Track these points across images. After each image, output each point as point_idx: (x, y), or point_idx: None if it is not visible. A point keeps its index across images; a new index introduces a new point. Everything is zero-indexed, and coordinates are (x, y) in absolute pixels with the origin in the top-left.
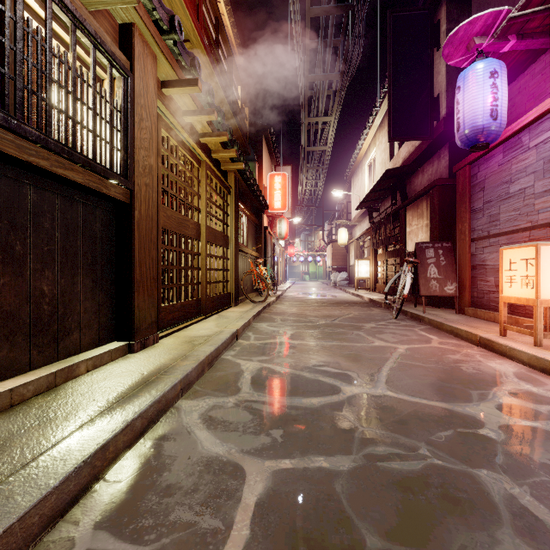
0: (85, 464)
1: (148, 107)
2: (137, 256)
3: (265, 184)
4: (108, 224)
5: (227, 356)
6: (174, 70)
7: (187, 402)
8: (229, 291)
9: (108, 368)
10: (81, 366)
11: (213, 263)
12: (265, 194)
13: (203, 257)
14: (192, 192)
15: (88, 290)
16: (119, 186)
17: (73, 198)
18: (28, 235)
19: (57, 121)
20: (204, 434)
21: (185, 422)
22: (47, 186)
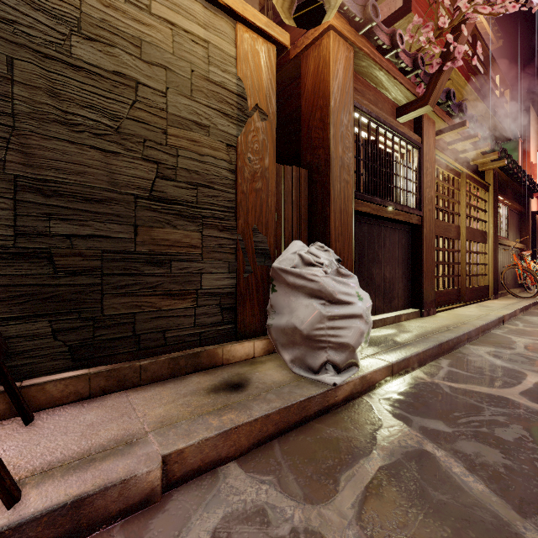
0: (436, 346)
1: (430, 159)
2: (424, 257)
3: (532, 160)
4: (407, 239)
5: (495, 332)
6: (445, 123)
7: (472, 346)
8: (487, 284)
9: (414, 321)
10: (402, 316)
11: (471, 258)
12: (534, 173)
13: (462, 254)
14: (453, 202)
15: (400, 277)
16: (416, 216)
17: (395, 228)
18: (382, 250)
19: (395, 193)
20: (491, 358)
21: (475, 352)
22: (388, 225)
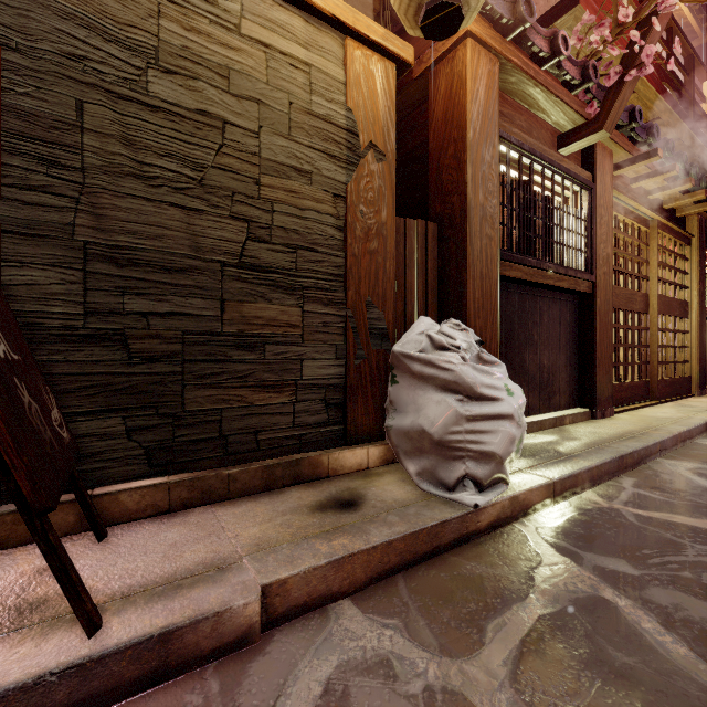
0: (615, 460)
1: (605, 204)
2: (598, 337)
3: None
4: (573, 313)
5: (702, 441)
6: (628, 153)
7: (668, 460)
8: (689, 375)
9: (583, 424)
10: (566, 418)
11: (665, 339)
12: None
13: (652, 332)
14: (638, 261)
15: (563, 365)
16: (585, 282)
17: (556, 298)
18: (538, 328)
19: (556, 251)
20: (696, 478)
21: (672, 469)
22: (546, 294)
